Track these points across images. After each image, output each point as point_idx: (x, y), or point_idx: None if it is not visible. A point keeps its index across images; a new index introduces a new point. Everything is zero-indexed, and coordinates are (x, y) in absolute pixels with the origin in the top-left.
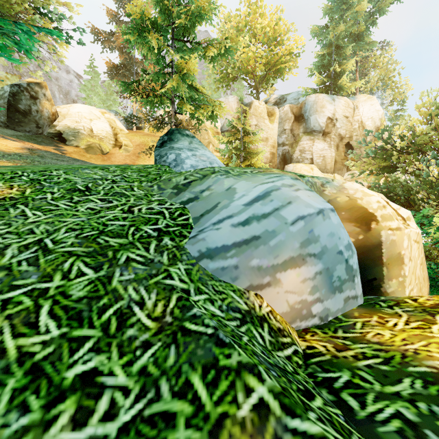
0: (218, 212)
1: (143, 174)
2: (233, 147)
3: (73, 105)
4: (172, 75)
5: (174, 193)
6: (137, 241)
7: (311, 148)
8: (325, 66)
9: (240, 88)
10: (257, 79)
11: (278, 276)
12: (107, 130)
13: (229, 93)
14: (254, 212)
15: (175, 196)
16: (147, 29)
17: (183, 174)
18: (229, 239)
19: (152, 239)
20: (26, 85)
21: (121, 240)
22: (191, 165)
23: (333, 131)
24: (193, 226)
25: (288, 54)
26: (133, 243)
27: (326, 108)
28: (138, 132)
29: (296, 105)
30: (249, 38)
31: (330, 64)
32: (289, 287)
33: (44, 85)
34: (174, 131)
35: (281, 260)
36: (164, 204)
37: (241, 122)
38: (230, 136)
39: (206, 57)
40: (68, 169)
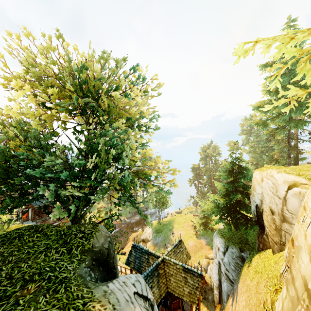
0: None
1: None
2: None
3: None
4: None
5: None
6: None
7: None
8: None
9: None
10: None
11: None
12: None
13: None
14: None
15: None
16: None
17: None
18: None
19: None
20: None
21: None
22: None
23: None
24: None
25: None
26: None
27: None
28: None
29: None
30: None
31: None
32: None
33: None
34: None
35: None
36: None
37: None
38: None
39: None
40: None
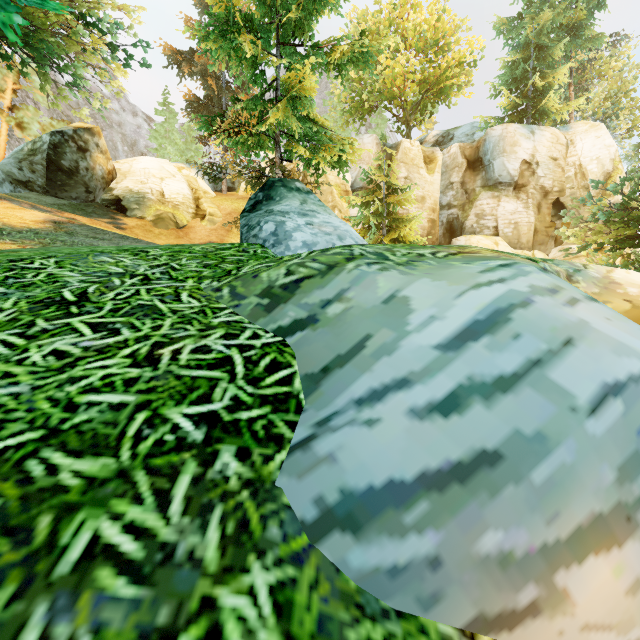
0: (368, 364)
1: (210, 262)
2: (371, 213)
3: (138, 159)
4: (276, 101)
5: (263, 305)
6: (142, 464)
7: (494, 211)
8: (518, 80)
9: (380, 124)
10: (408, 106)
11: (560, 581)
12: (184, 193)
13: (363, 132)
14: (472, 370)
15: (265, 314)
16: (236, 26)
17: (284, 263)
18: (406, 458)
19: (186, 456)
20: (72, 132)
21: (97, 463)
22: (304, 242)
23: (531, 182)
24: (304, 401)
25: (457, 65)
26: (128, 473)
27: (519, 146)
28: (229, 195)
29: (470, 144)
30: (395, 44)
31: (527, 75)
32: (593, 611)
33: (96, 131)
34: (275, 183)
35: (567, 529)
36: (237, 336)
37: (383, 173)
38: (366, 196)
39: (330, 69)
40: (69, 256)
